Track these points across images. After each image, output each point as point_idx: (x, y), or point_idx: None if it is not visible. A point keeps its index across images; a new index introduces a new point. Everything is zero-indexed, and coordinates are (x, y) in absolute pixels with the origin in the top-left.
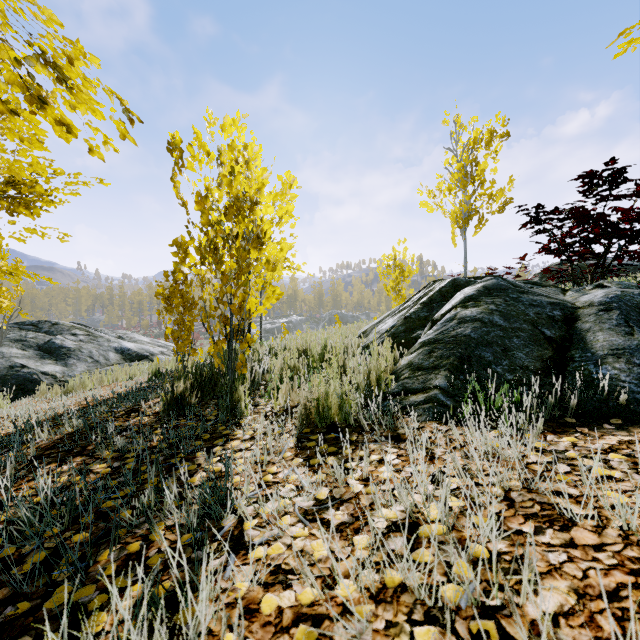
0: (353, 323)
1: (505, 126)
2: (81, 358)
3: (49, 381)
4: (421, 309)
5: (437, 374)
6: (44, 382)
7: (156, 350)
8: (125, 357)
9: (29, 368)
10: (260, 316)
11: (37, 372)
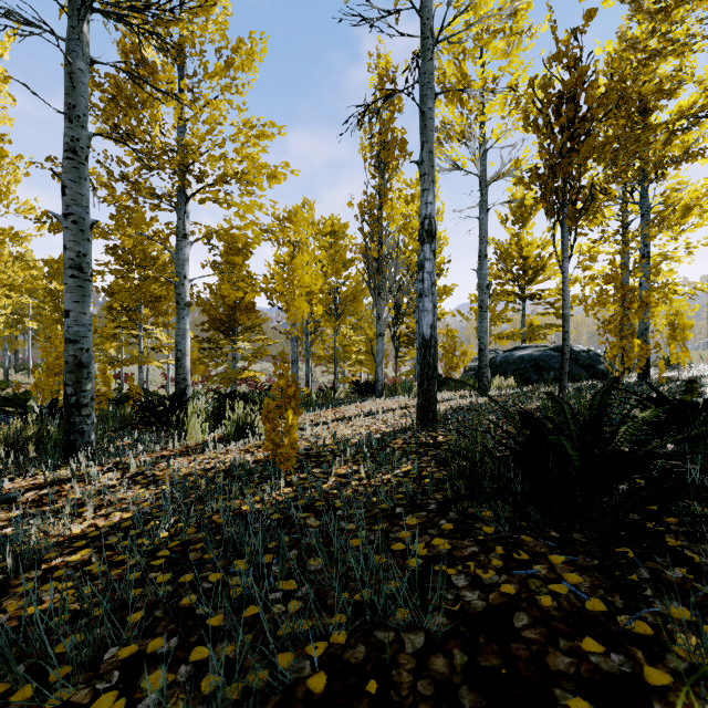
0: None
1: None
2: None
3: None
4: None
5: None
6: None
7: None
8: None
9: None
10: None
11: None
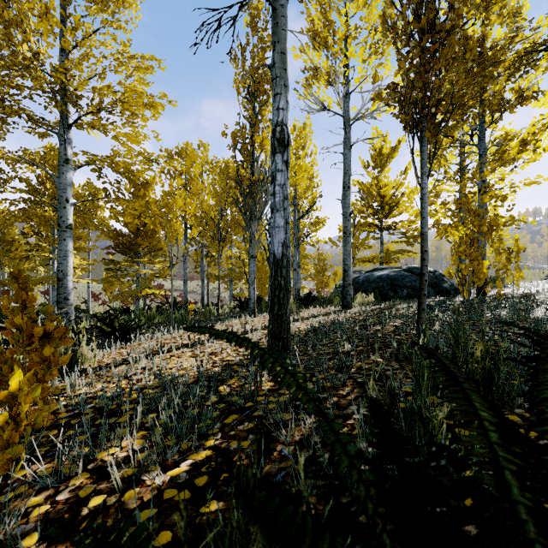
0: None
1: None
2: None
3: None
4: None
5: None
6: None
7: None
8: None
9: None
10: None
11: None
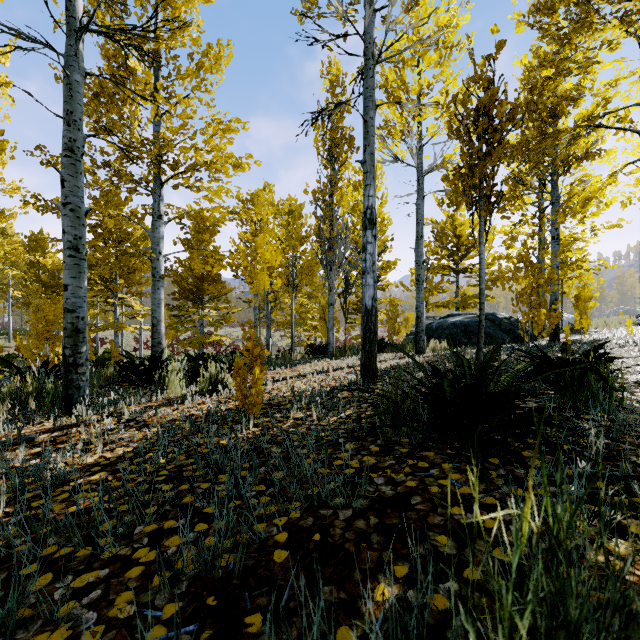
0: None
1: None
2: None
3: None
4: None
5: None
6: None
7: None
8: None
9: None
10: None
11: None
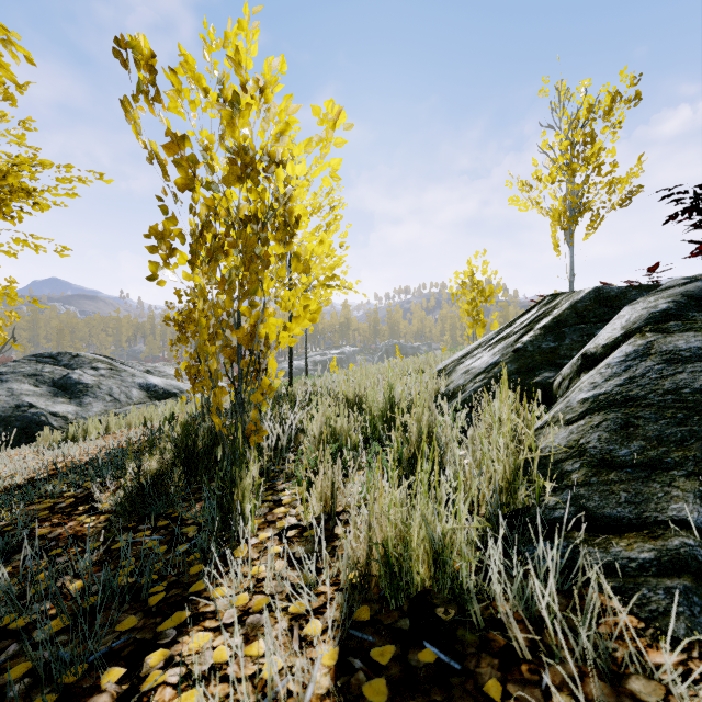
0: (413, 355)
1: (634, 85)
2: (99, 396)
3: (59, 424)
4: (542, 336)
5: (667, 485)
6: (52, 425)
7: (187, 386)
8: (150, 395)
9: (37, 408)
10: (306, 347)
11: (46, 413)
